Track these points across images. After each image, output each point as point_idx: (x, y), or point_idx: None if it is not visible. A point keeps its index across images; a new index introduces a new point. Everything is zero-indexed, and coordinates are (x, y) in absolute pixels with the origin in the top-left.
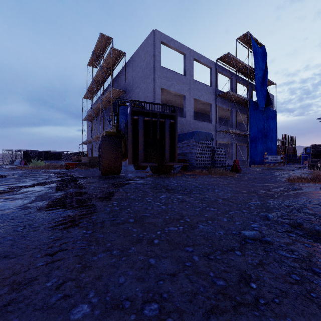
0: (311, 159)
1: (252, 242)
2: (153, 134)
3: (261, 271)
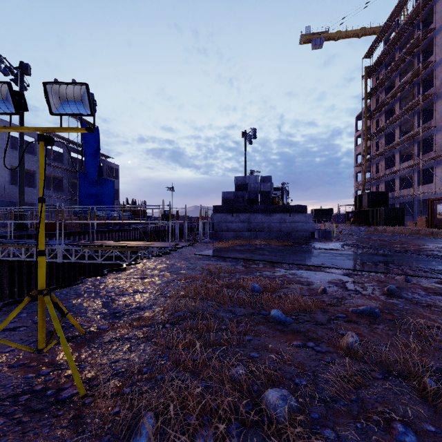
0: None
1: None
2: None
3: None
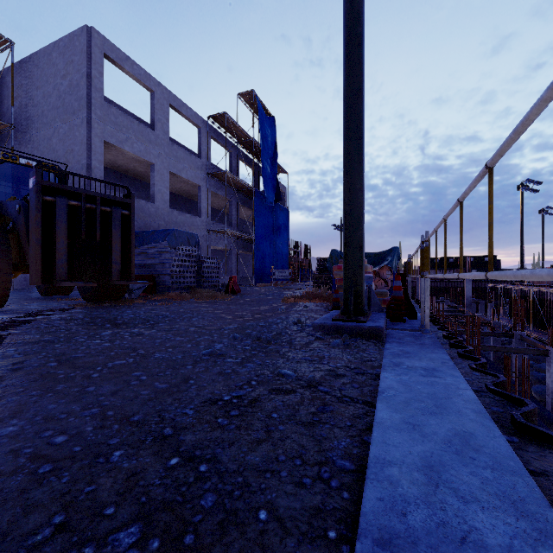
0: (315, 275)
1: (207, 358)
2: (87, 230)
3: (203, 373)
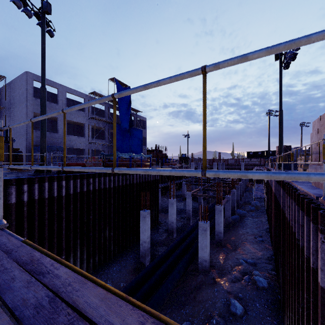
0: None
1: None
2: None
3: None
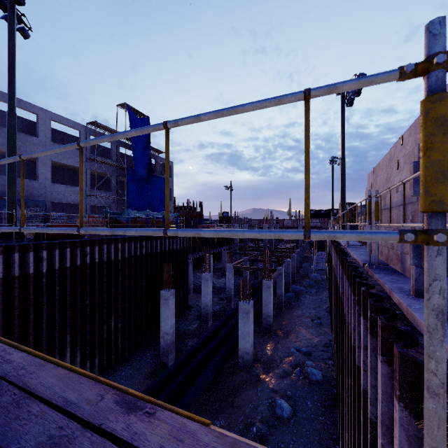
0: None
1: None
2: None
3: None
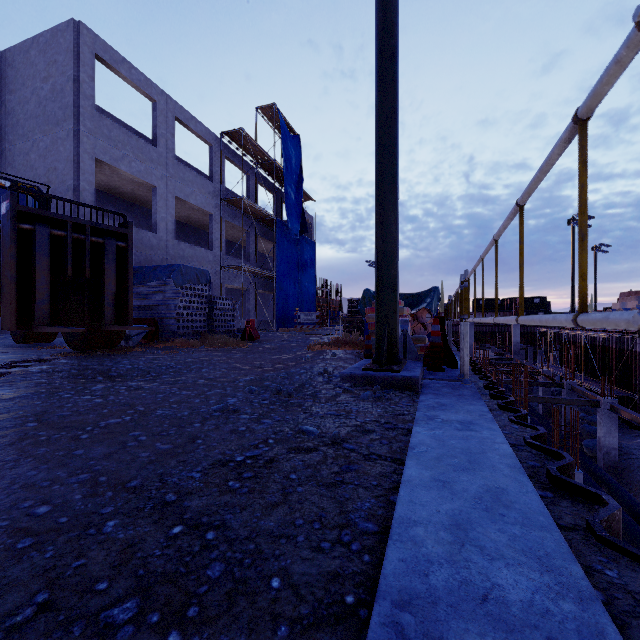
0: (346, 318)
1: (218, 414)
2: (74, 266)
3: (213, 432)
